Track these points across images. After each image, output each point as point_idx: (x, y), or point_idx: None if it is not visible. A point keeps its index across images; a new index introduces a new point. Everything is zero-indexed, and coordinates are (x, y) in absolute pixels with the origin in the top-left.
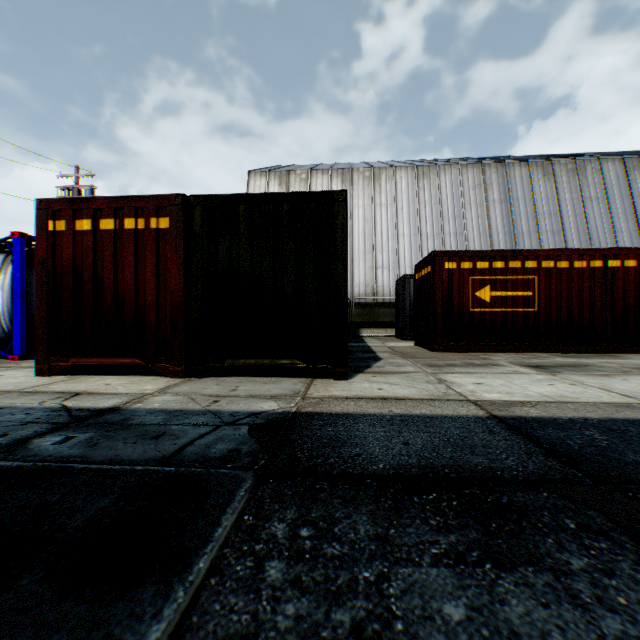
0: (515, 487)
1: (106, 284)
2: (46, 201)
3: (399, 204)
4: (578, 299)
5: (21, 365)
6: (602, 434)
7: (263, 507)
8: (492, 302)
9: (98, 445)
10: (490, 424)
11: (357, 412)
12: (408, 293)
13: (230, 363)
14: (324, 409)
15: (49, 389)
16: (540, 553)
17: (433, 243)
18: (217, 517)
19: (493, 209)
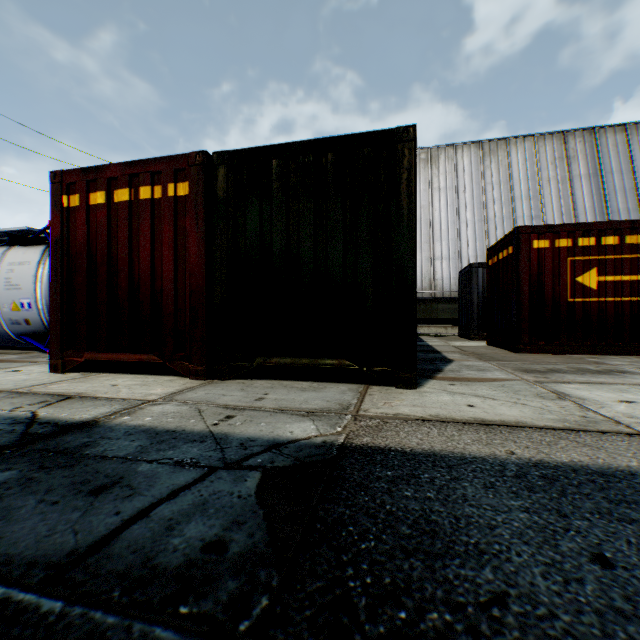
0: None
1: (120, 266)
2: (60, 174)
3: (460, 187)
4: None
5: None
6: None
7: None
8: (599, 289)
9: None
10: None
11: (449, 451)
12: (475, 284)
13: (260, 362)
14: (390, 441)
15: (45, 389)
16: None
17: (502, 229)
18: None
19: (578, 185)
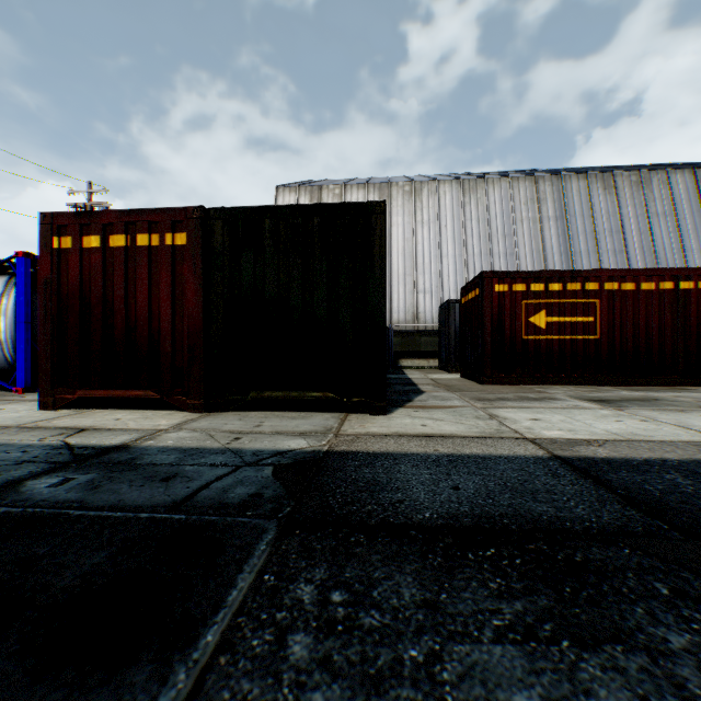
0: (589, 542)
1: (116, 307)
2: (50, 215)
3: (443, 221)
4: (645, 325)
5: (25, 398)
6: (686, 478)
7: (287, 564)
8: (548, 329)
9: (99, 488)
10: (553, 466)
11: (398, 451)
12: (453, 319)
13: (254, 396)
14: (360, 448)
15: (52, 424)
16: (629, 627)
17: (480, 264)
18: (232, 576)
19: (547, 226)
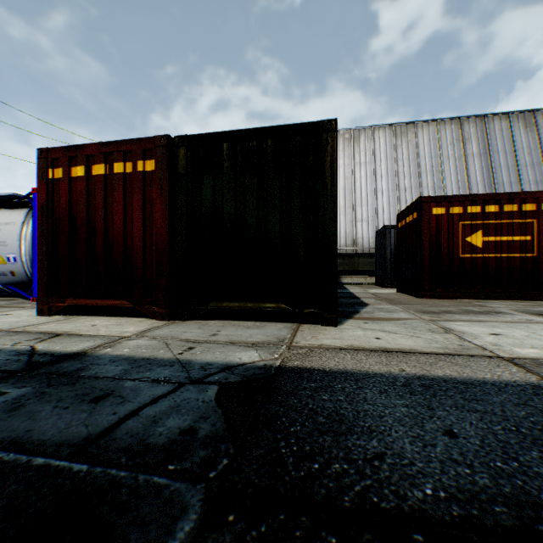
0: None
1: (97, 228)
2: (46, 150)
3: (377, 162)
4: None
5: (35, 305)
6: None
7: None
8: (484, 247)
9: (20, 409)
10: None
11: (357, 370)
12: (389, 242)
13: (213, 306)
14: (315, 363)
15: (36, 329)
16: None
17: (411, 197)
18: None
19: (472, 162)
